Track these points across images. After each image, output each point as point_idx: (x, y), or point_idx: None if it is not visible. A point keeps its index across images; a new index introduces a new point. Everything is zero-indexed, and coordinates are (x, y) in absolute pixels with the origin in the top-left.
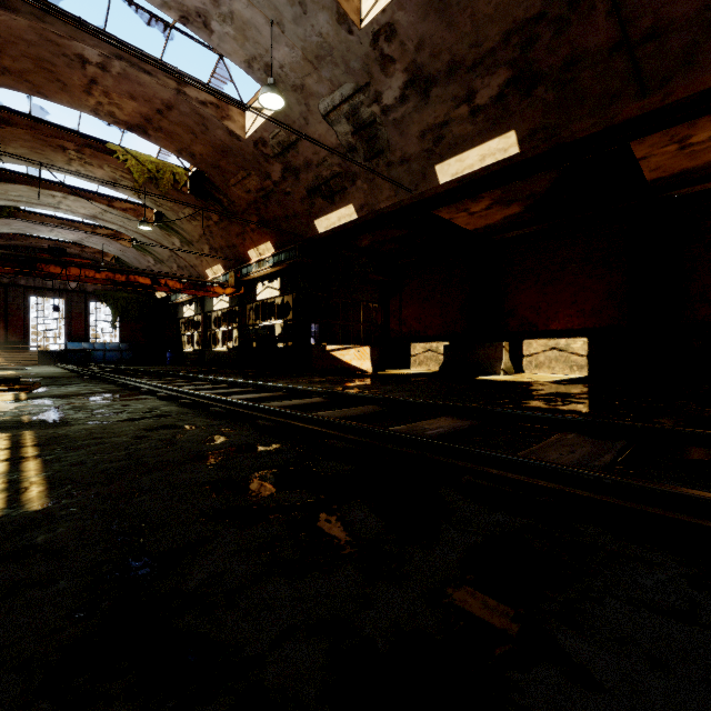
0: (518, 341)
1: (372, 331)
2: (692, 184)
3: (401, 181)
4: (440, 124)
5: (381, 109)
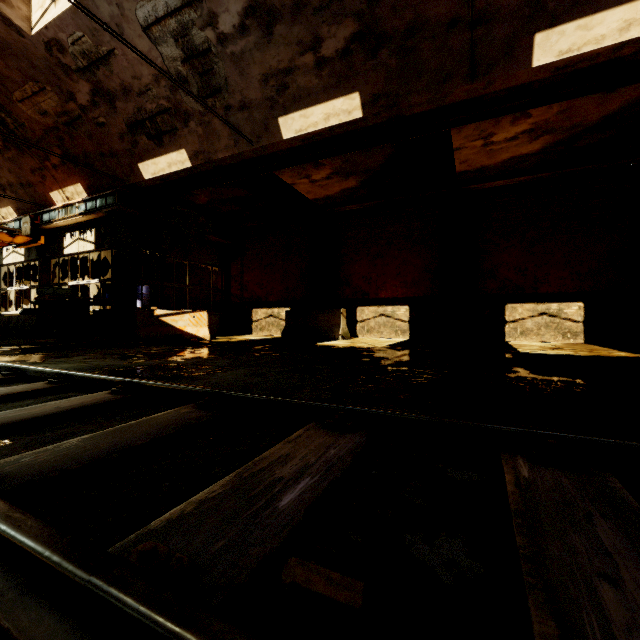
0: (352, 308)
1: (212, 295)
2: (485, 181)
3: (241, 130)
4: (284, 71)
5: (217, 36)
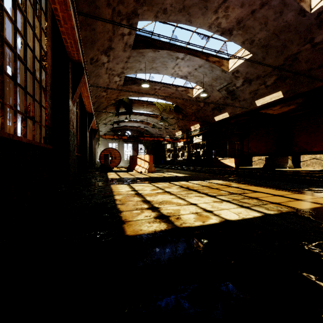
0: (298, 156)
1: (236, 152)
2: None
3: (244, 105)
4: (255, 90)
5: (236, 87)
